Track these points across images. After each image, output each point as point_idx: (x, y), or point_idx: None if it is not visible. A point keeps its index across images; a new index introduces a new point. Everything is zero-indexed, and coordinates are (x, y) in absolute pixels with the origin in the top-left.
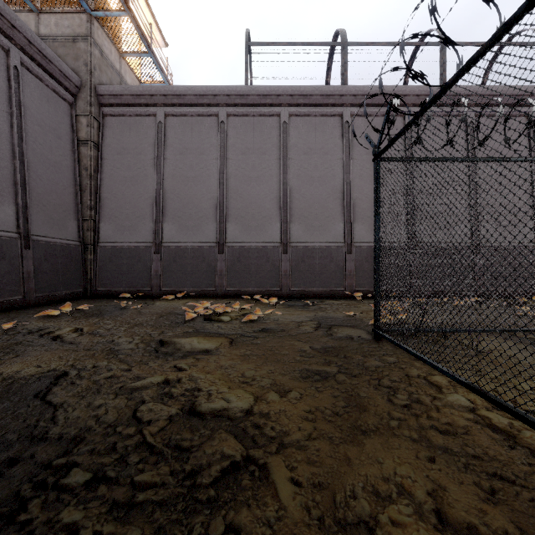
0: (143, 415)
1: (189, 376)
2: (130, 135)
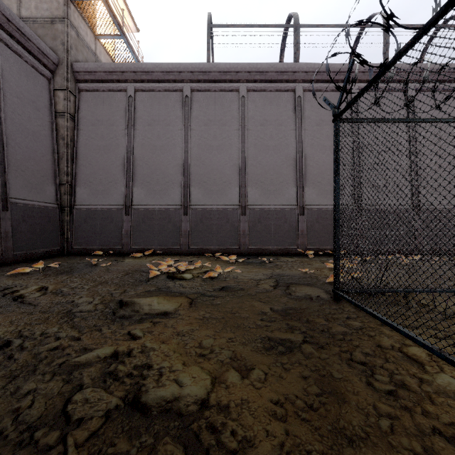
0: (74, 410)
1: (141, 347)
2: (104, 108)
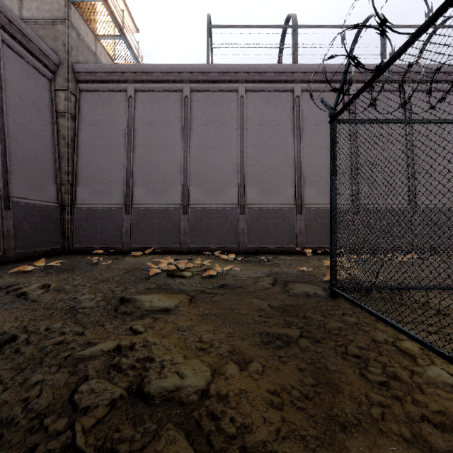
0: (81, 399)
1: (143, 341)
2: (104, 108)
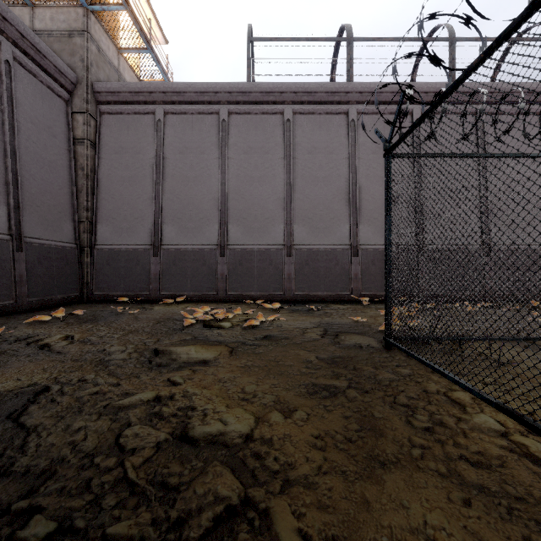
0: (127, 442)
1: (183, 392)
2: (128, 133)
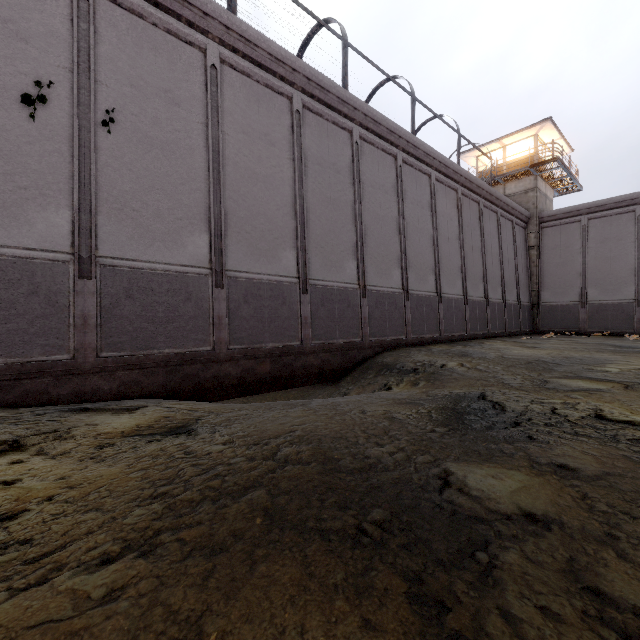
0: None
1: None
2: (560, 236)
